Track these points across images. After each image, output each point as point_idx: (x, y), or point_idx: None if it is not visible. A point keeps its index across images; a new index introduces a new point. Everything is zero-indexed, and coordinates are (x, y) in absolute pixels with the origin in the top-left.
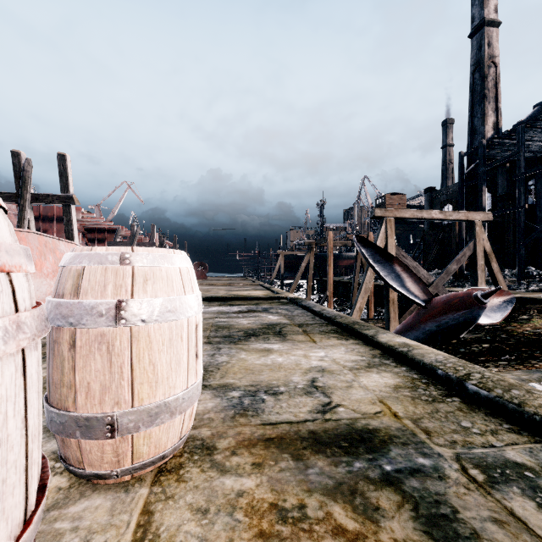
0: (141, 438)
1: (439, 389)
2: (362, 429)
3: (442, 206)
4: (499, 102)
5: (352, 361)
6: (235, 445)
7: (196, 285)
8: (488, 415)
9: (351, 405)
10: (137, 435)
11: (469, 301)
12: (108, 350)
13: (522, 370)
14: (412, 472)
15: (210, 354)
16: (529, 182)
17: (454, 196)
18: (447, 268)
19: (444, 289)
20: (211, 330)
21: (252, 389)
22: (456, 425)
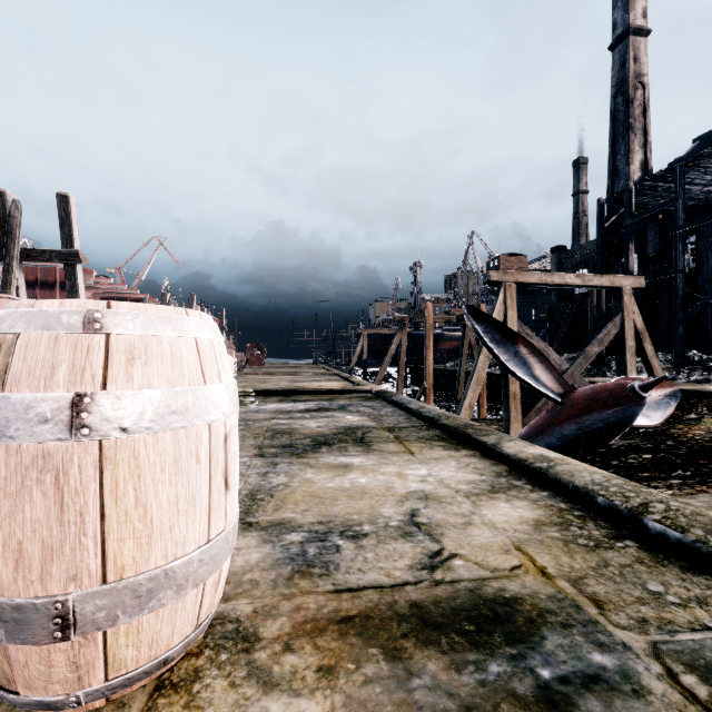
0: (122, 635)
1: (601, 527)
2: (495, 599)
3: (574, 270)
4: (648, 135)
5: (468, 482)
6: (291, 630)
7: (226, 369)
8: (685, 570)
9: (472, 555)
10: (114, 631)
11: (623, 394)
12: (57, 482)
13: (711, 494)
14: (588, 683)
15: (261, 473)
16: (688, 239)
17: (590, 258)
18: (586, 351)
19: (581, 379)
20: (265, 437)
21: (321, 530)
22: (640, 589)
